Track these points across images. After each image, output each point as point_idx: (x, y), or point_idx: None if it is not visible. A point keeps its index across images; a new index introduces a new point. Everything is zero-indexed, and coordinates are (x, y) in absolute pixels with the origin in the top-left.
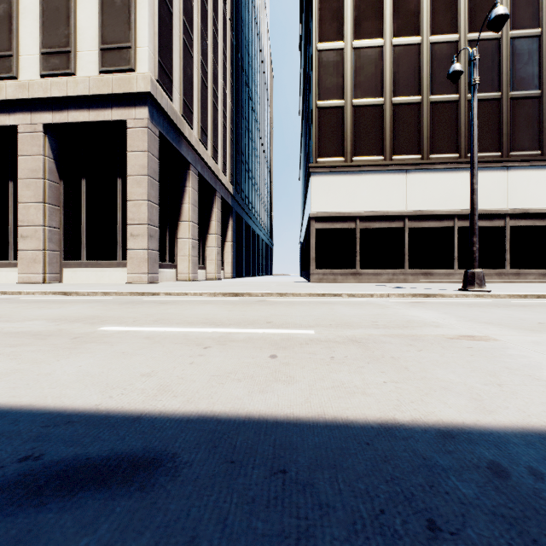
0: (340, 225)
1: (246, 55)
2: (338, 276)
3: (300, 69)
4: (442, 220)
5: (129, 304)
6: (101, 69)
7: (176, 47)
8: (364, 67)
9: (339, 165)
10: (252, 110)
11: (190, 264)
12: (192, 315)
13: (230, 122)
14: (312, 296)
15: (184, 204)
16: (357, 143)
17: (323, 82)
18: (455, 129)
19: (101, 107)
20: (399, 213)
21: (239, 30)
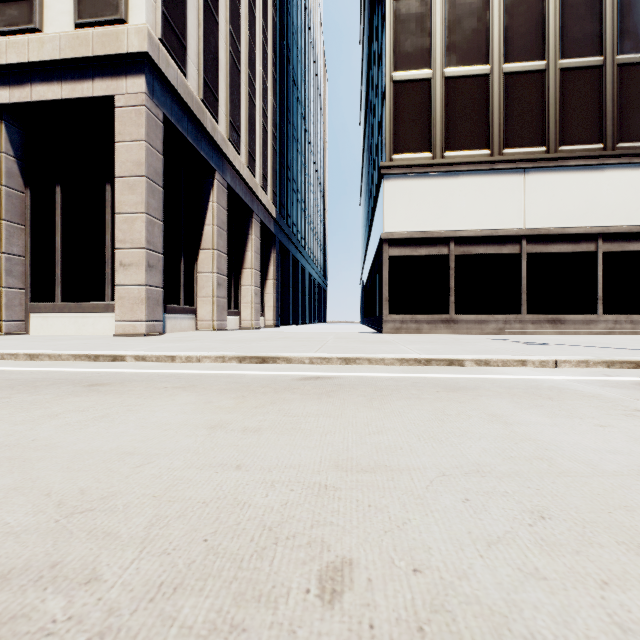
0: (426, 251)
1: (294, 45)
2: (423, 325)
3: (362, 64)
4: (578, 242)
5: (11, 389)
6: (78, 21)
7: (192, 3)
8: (461, 21)
9: (425, 162)
10: (301, 116)
11: (215, 307)
12: (64, 463)
13: (273, 125)
14: (406, 364)
15: (207, 225)
16: (450, 132)
17: (401, 44)
18: (597, 107)
19: (77, 78)
20: (514, 232)
21: (284, 10)
